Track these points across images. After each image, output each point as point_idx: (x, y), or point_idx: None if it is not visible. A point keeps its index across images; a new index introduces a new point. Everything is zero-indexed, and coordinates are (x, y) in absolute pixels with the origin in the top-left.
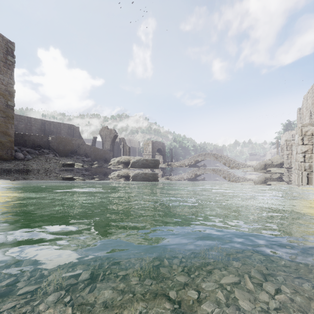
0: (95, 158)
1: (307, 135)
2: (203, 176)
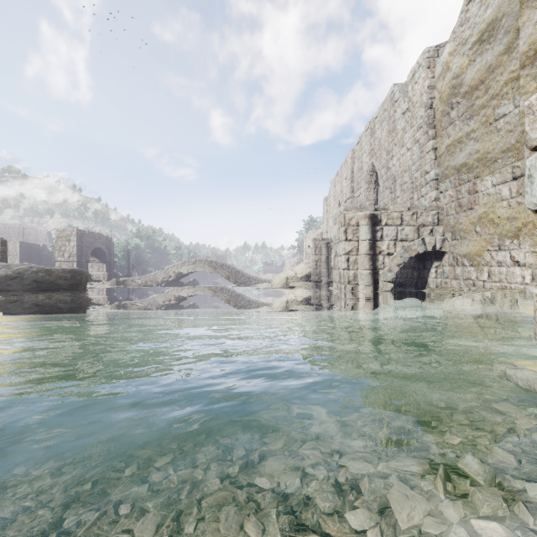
0: None
1: (352, 225)
2: (192, 302)
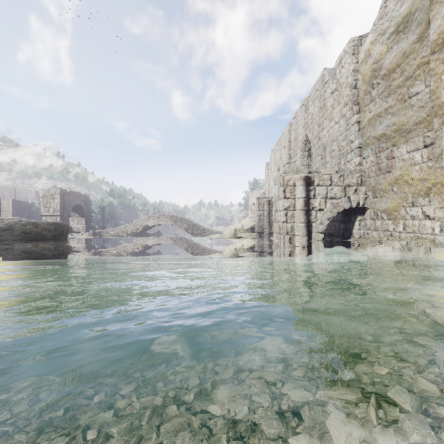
0: None
1: (290, 186)
2: (156, 250)
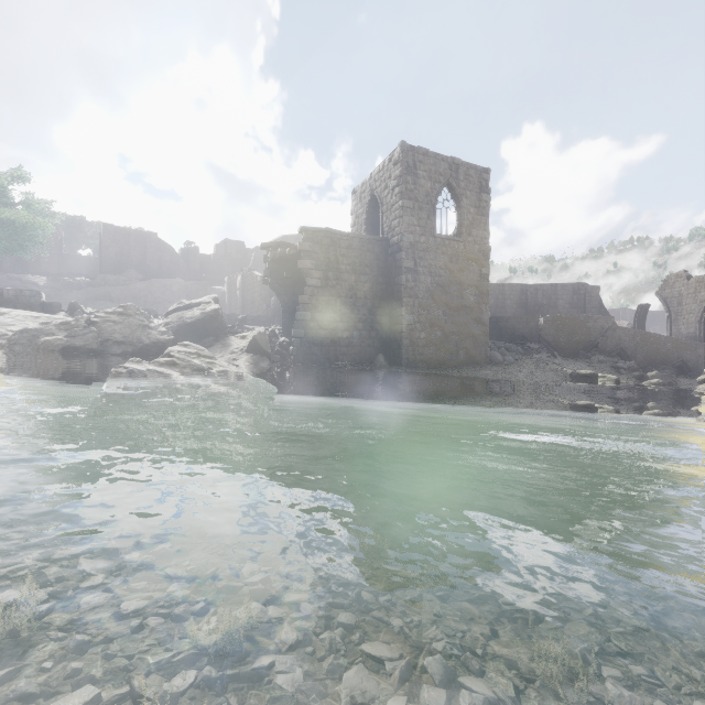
0: (647, 360)
1: None
2: None
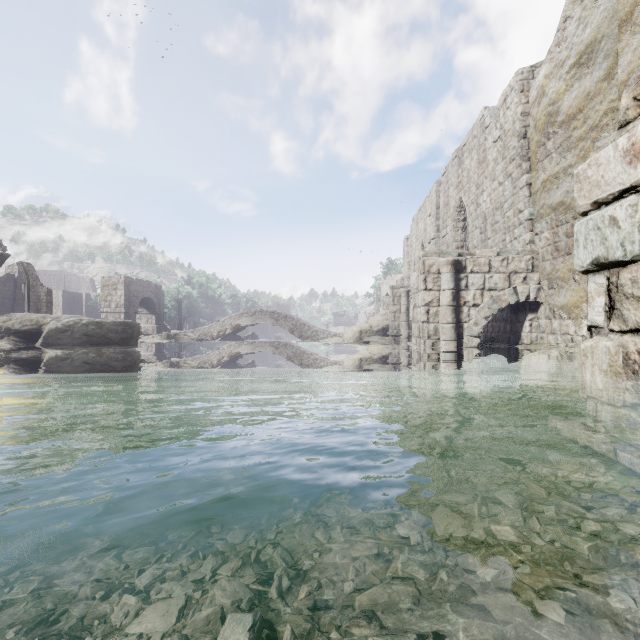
0: None
1: (432, 273)
2: (251, 359)
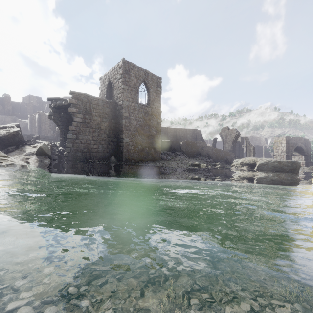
0: (216, 159)
1: None
2: None
